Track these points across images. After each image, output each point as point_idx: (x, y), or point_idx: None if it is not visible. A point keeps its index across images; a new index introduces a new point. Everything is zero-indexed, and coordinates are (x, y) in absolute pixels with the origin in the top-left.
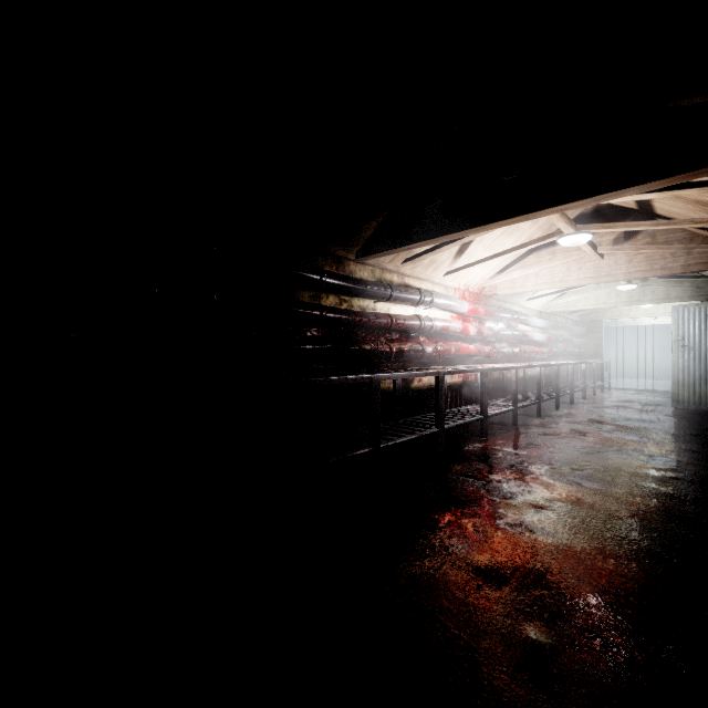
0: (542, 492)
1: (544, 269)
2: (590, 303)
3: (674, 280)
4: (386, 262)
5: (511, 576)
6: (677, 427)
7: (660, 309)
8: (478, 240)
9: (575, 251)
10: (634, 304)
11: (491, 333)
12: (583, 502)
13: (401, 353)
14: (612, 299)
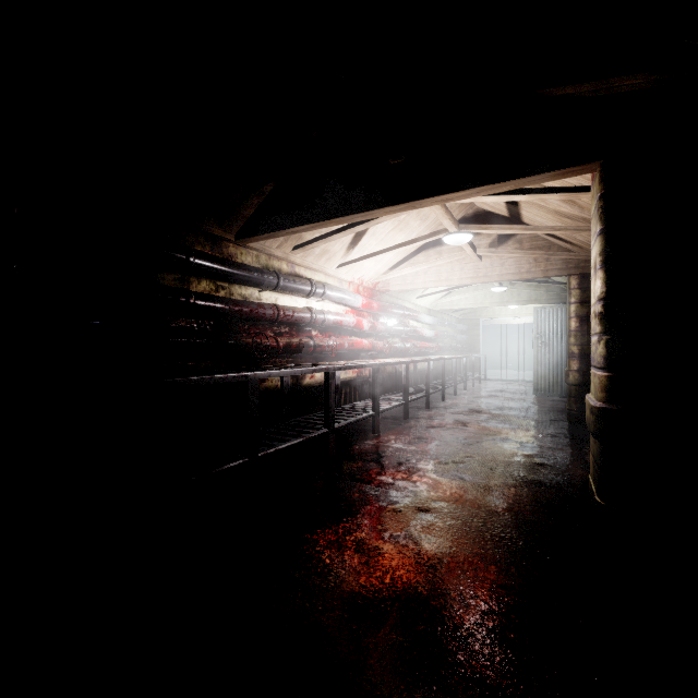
0: (428, 492)
1: (432, 267)
2: (470, 303)
3: (534, 285)
4: (273, 248)
5: (391, 610)
6: (538, 413)
7: (524, 310)
8: (370, 233)
9: (458, 252)
10: (505, 305)
11: (385, 328)
12: (465, 499)
13: (289, 348)
14: (487, 299)
